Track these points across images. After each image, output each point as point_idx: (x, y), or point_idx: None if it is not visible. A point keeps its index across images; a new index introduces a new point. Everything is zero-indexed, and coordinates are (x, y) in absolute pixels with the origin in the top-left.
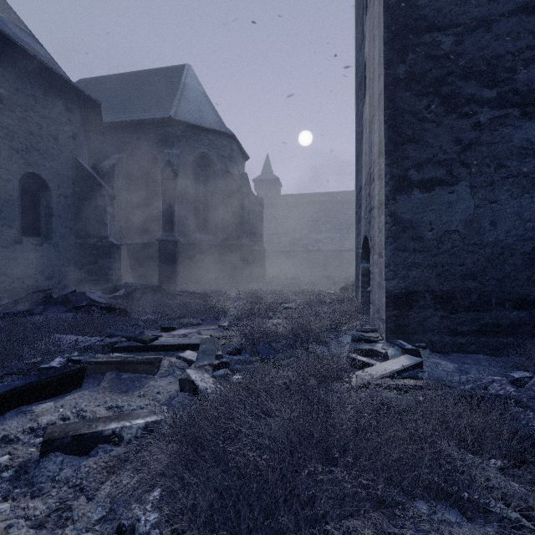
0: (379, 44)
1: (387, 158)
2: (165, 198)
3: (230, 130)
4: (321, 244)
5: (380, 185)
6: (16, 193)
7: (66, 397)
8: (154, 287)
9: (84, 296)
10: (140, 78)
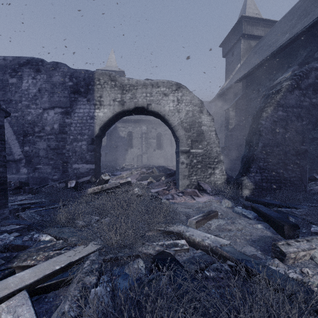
0: None
1: None
2: None
3: None
4: None
5: None
6: None
7: (268, 231)
8: None
9: None
10: None
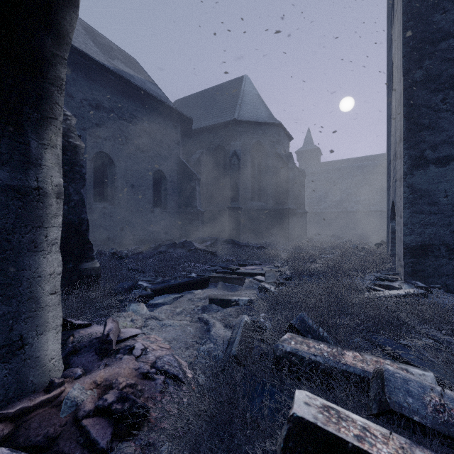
0: (400, 55)
1: (405, 143)
2: (232, 178)
3: (278, 120)
4: (360, 205)
5: (400, 164)
6: (151, 183)
7: (204, 290)
8: (227, 239)
9: (191, 243)
10: (213, 93)
